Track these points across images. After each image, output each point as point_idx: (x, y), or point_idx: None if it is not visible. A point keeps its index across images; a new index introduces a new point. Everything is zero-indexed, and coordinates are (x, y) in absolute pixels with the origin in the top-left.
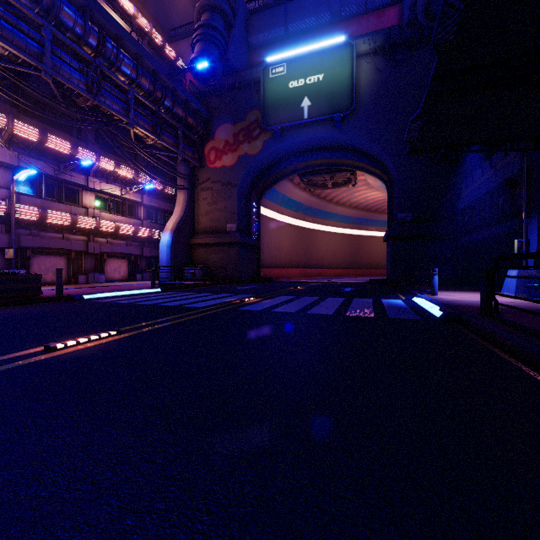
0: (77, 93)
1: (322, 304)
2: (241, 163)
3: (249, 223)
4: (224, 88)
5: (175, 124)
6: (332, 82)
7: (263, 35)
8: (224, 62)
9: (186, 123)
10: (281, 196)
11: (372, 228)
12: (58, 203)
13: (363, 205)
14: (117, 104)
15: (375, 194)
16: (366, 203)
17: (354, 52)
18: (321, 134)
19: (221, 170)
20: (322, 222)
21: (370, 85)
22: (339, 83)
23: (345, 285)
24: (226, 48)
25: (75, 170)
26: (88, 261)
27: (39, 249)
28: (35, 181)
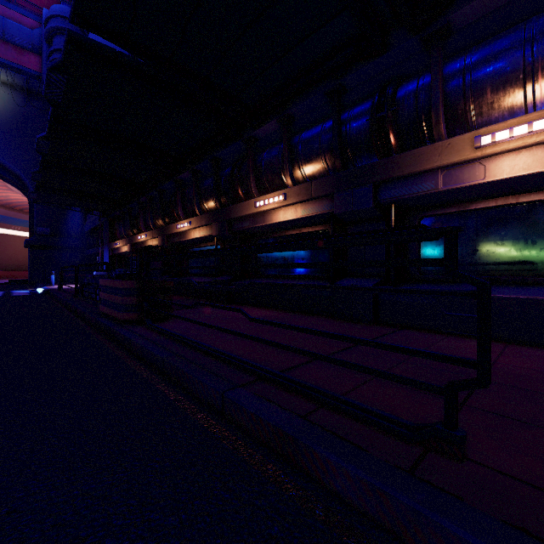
0: None
1: None
2: None
3: None
4: None
5: None
6: None
7: None
8: None
9: None
10: None
11: (17, 227)
12: None
13: (3, 202)
14: None
15: (19, 196)
16: (8, 201)
17: None
18: None
19: None
20: None
21: (9, 112)
22: None
23: None
24: None
25: None
26: None
27: None
28: None
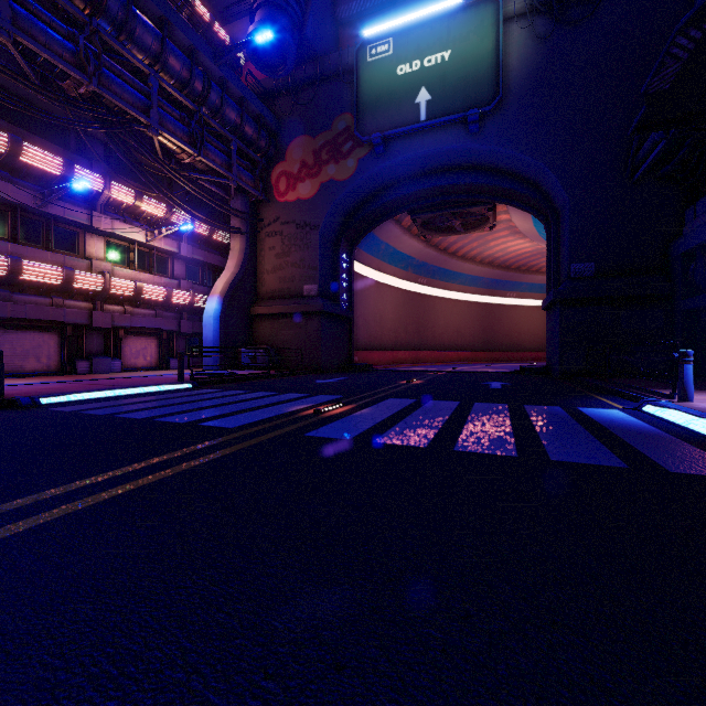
0: (61, 71)
1: (474, 420)
2: (325, 193)
3: (336, 283)
4: (300, 83)
5: (225, 134)
6: (465, 61)
7: (358, 2)
8: (299, 42)
9: (243, 134)
10: (383, 246)
11: (512, 293)
12: (43, 251)
13: (500, 260)
14: (130, 94)
15: (519, 243)
16: (505, 258)
17: (500, 12)
18: (446, 144)
19: (295, 206)
20: (441, 285)
21: (525, 64)
22: (476, 63)
23: (485, 377)
24: (302, 19)
25: (72, 201)
26: (93, 340)
27: (11, 321)
28: (7, 217)
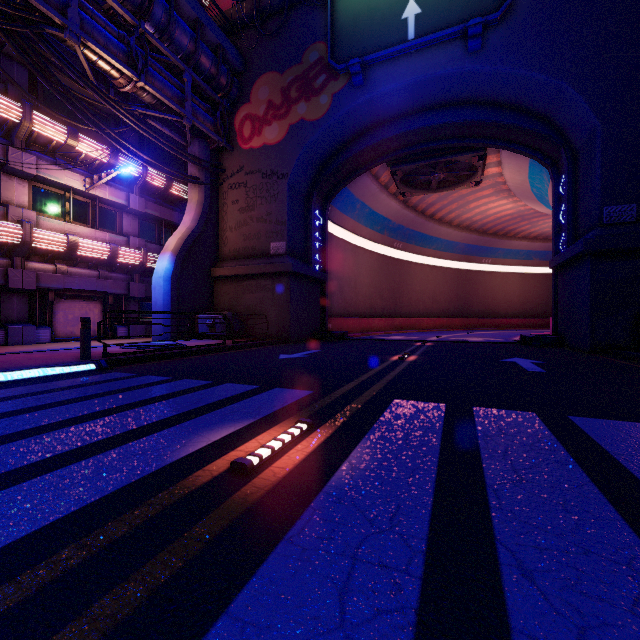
0: None
1: None
2: (294, 136)
3: (308, 242)
4: (266, 11)
5: (176, 62)
6: None
7: None
8: None
9: (199, 66)
10: (359, 205)
11: (487, 259)
12: None
13: (477, 225)
14: None
15: (500, 204)
16: (483, 222)
17: None
18: (439, 68)
19: (261, 152)
20: (417, 250)
21: None
22: None
23: (491, 349)
24: None
25: None
26: (13, 305)
27: None
28: None
